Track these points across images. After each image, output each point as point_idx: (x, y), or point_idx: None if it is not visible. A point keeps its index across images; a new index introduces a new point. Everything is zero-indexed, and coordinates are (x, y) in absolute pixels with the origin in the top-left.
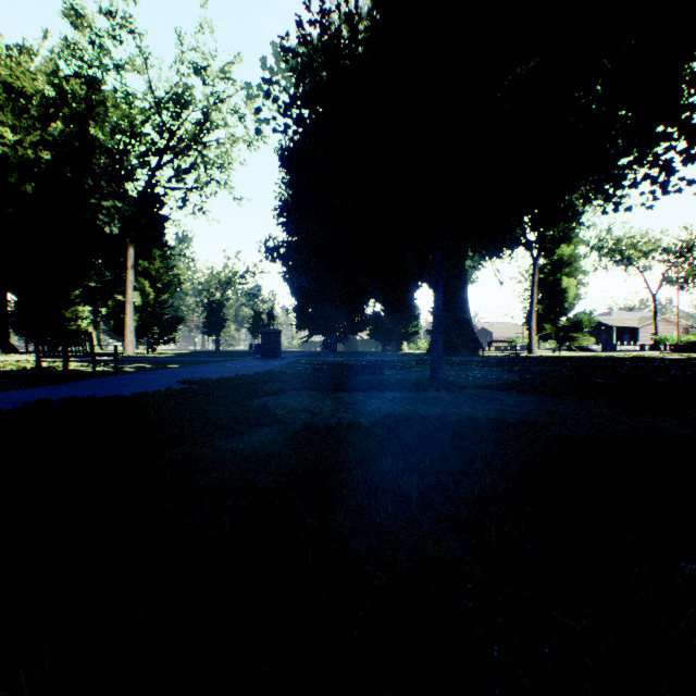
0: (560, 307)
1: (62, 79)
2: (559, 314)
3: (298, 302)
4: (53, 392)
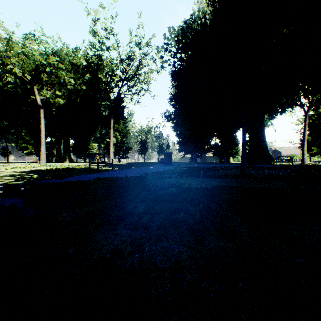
0: None
1: (89, 58)
2: None
3: (179, 140)
4: (98, 175)
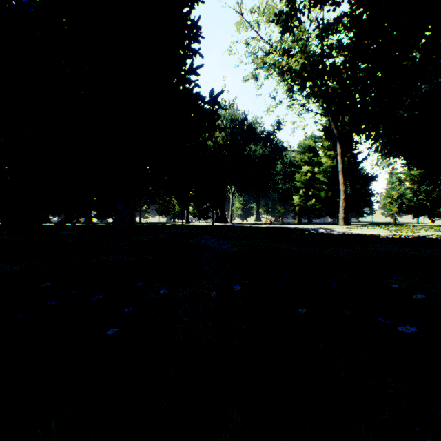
0: None
1: None
2: None
3: None
4: None
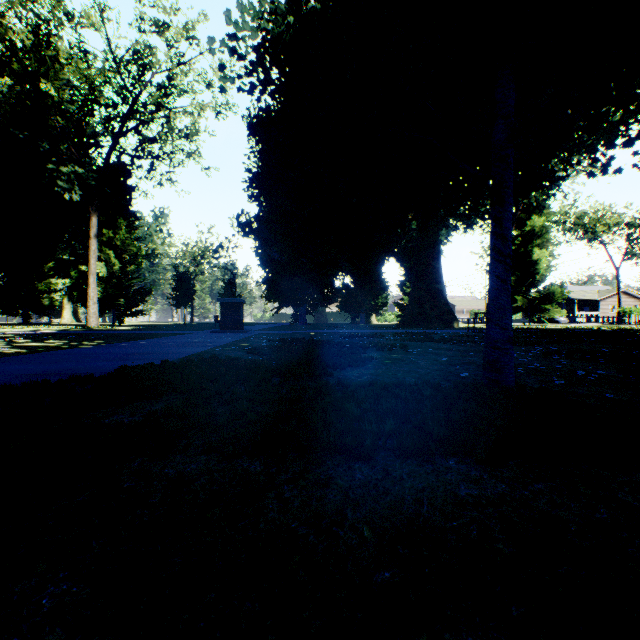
0: (531, 278)
1: (8, 29)
2: (530, 286)
3: (267, 274)
4: None
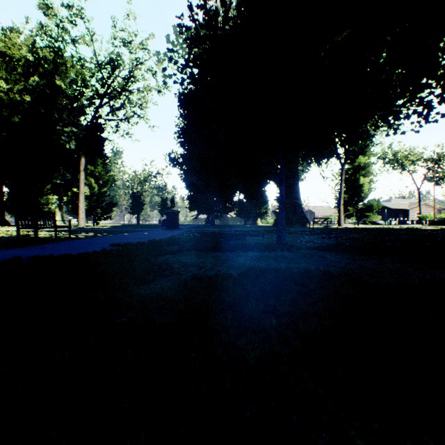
0: (359, 196)
1: (38, 49)
2: (358, 201)
3: (190, 193)
4: (26, 251)
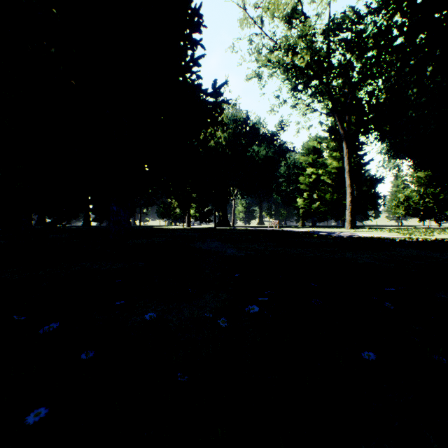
0: None
1: None
2: None
3: None
4: None
